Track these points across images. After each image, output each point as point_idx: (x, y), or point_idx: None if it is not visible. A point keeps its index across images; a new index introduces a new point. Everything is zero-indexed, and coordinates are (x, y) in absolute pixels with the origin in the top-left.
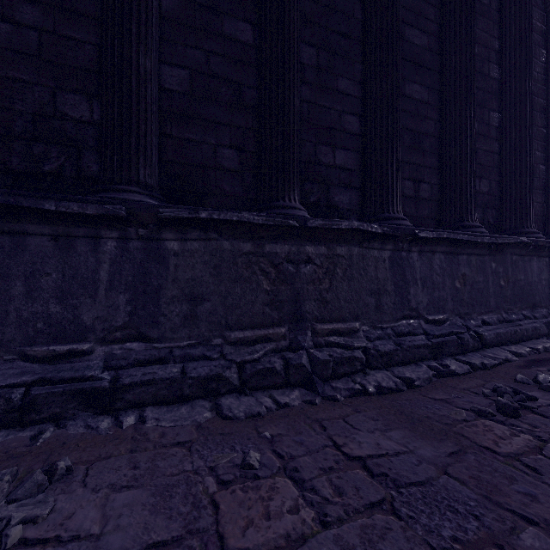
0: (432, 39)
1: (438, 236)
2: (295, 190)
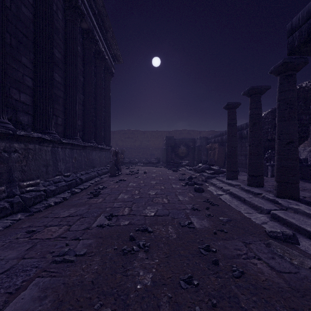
0: (62, 57)
1: (69, 142)
2: (5, 113)
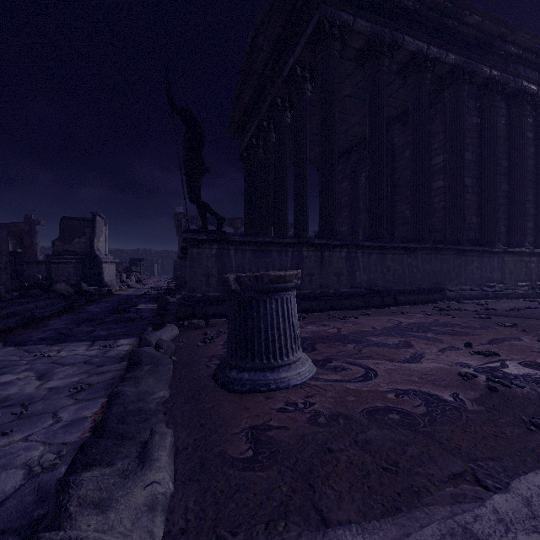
0: None
1: None
2: (526, 240)
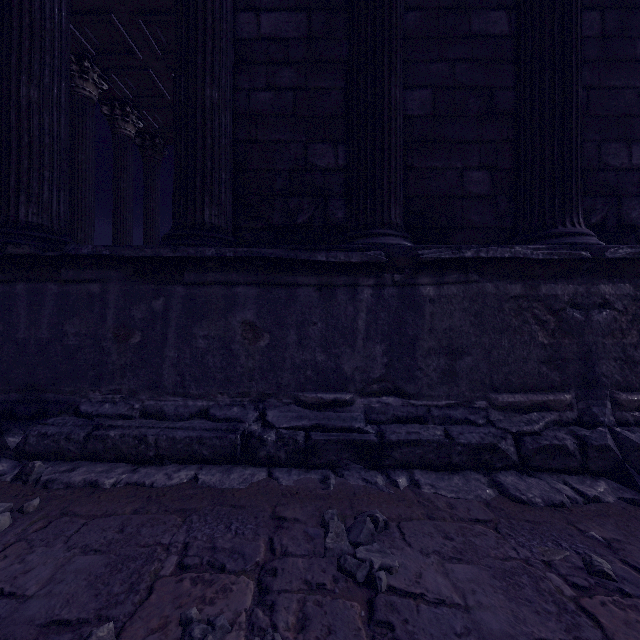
0: None
1: None
2: (578, 210)
